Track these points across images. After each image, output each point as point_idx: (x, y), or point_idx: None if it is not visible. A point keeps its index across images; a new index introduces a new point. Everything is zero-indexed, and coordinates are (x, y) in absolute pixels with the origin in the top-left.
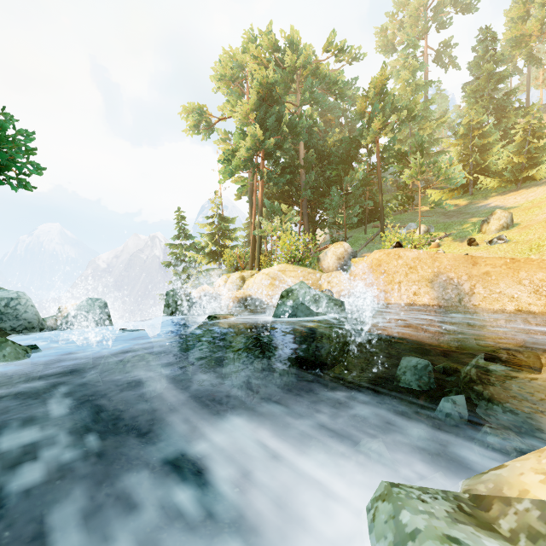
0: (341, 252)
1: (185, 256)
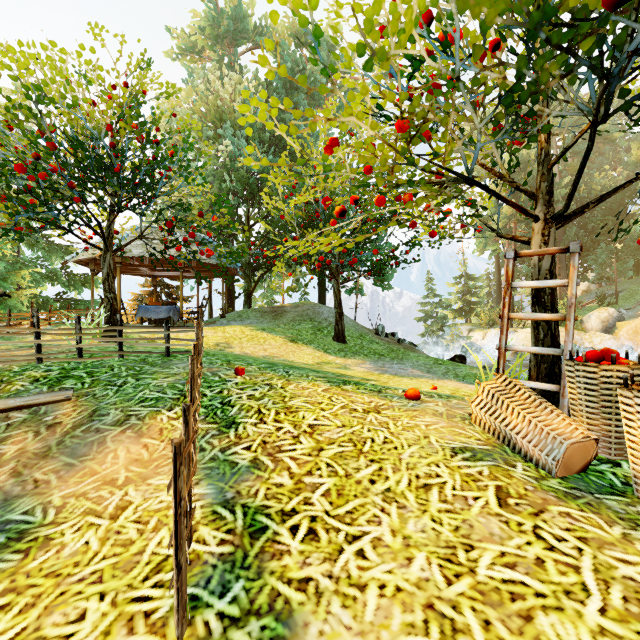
0: (605, 316)
1: (433, 312)
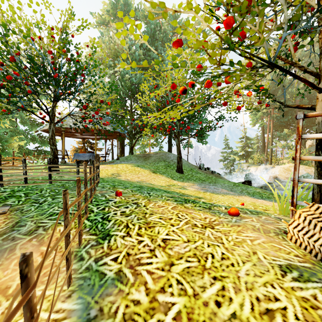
0: None
1: (228, 157)
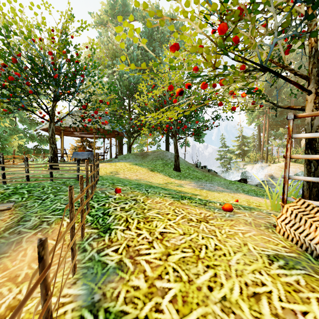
0: None
1: (225, 155)
